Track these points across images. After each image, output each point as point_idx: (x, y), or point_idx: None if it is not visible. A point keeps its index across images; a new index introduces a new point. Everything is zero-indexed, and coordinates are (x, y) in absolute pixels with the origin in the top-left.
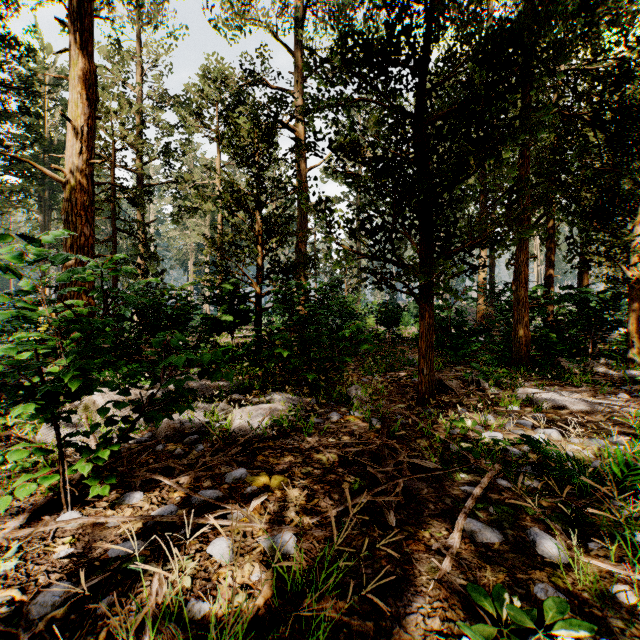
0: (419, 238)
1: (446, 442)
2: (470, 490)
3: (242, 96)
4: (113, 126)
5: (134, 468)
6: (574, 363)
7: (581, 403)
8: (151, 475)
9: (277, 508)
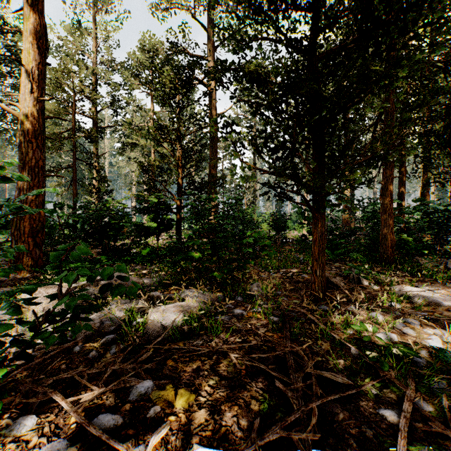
0: (313, 157)
1: (345, 344)
2: (390, 417)
3: (169, 61)
4: (74, 83)
5: (42, 378)
6: (429, 261)
7: None
8: (51, 393)
9: (179, 443)
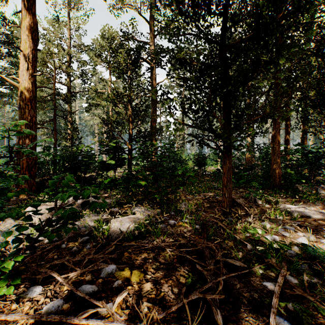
0: (223, 116)
1: (244, 242)
2: (270, 286)
3: (122, 45)
4: (54, 61)
5: (42, 263)
6: (305, 188)
7: (319, 214)
8: (50, 272)
9: (134, 301)
